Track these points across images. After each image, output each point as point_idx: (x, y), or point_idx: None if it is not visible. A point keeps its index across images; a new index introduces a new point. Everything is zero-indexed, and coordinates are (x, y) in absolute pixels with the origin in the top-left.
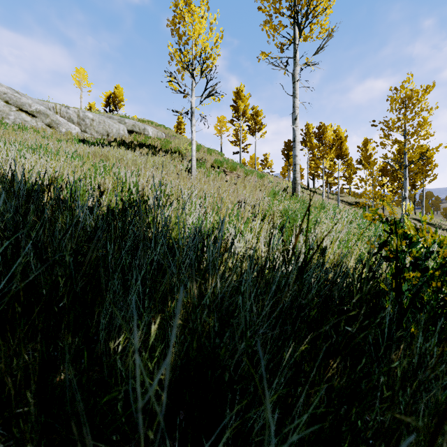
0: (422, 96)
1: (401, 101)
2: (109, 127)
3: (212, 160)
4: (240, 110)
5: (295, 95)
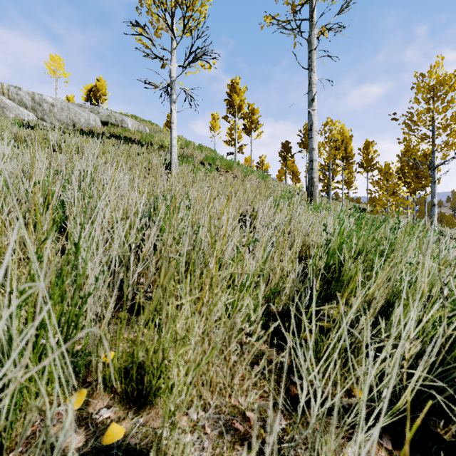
0: (455, 82)
1: (430, 88)
2: (75, 115)
3: (202, 156)
4: (235, 105)
5: (312, 68)
